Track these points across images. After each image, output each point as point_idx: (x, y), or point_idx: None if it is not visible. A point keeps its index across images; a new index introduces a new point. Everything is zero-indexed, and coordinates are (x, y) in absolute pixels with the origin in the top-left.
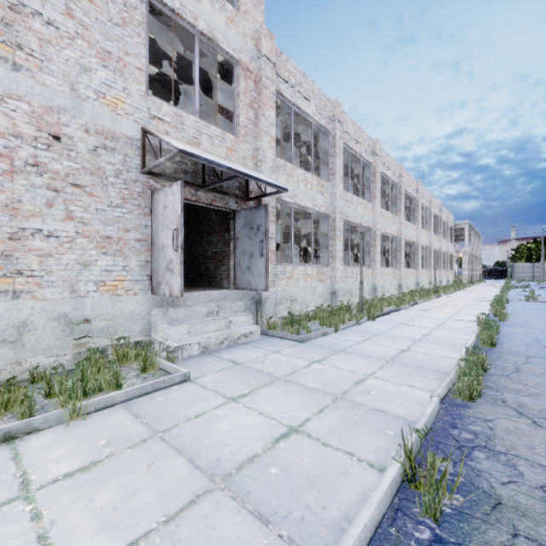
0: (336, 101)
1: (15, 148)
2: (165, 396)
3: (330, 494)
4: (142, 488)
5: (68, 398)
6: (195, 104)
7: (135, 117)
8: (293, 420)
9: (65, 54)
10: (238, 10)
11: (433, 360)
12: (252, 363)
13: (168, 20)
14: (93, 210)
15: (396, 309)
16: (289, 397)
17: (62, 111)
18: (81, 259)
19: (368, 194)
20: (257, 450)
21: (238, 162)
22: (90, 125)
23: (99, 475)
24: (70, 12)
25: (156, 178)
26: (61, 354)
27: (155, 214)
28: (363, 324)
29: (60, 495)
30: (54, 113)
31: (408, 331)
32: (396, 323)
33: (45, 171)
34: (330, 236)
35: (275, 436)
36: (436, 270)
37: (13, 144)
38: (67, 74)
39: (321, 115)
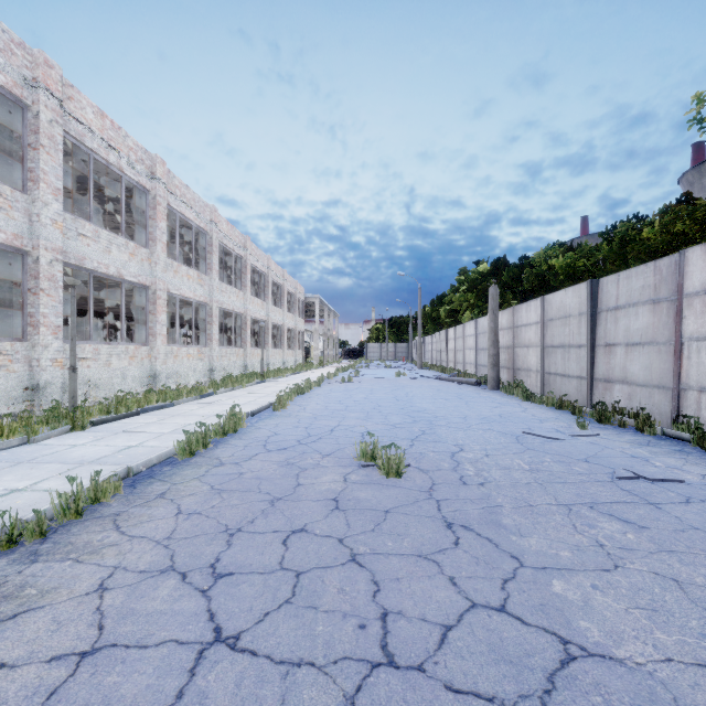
0: (41, 56)
1: None
2: None
3: None
4: None
5: None
6: None
7: None
8: None
9: None
10: None
11: (32, 506)
12: None
13: None
14: None
15: (160, 405)
16: None
17: None
18: None
19: (145, 234)
20: None
21: None
22: None
23: None
24: None
25: None
26: None
27: None
28: (45, 441)
29: None
30: None
31: (108, 445)
32: (116, 431)
33: None
34: (29, 288)
35: None
36: (278, 350)
37: None
38: None
39: None
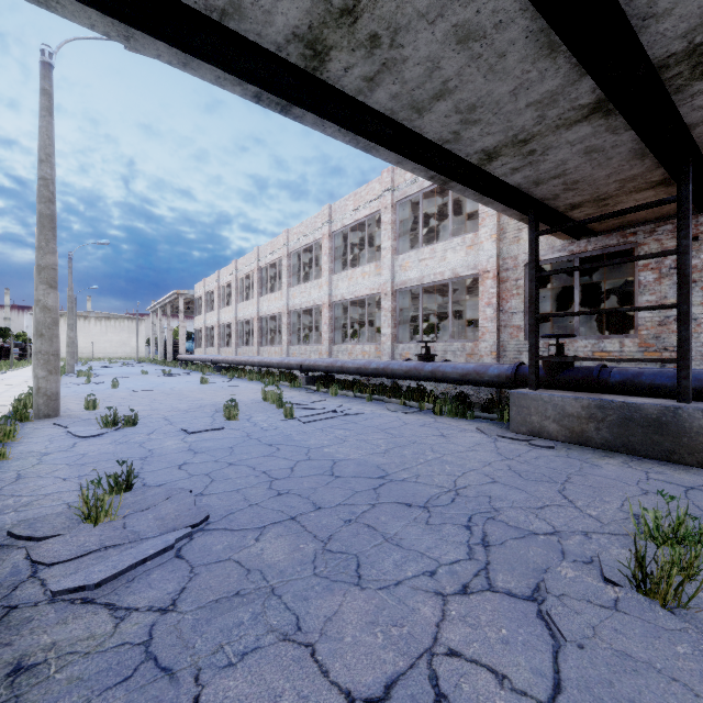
0: None
1: None
2: None
3: None
4: None
5: None
6: None
7: None
8: None
9: None
10: None
11: None
12: None
13: None
14: None
15: None
16: None
17: None
18: None
19: None
20: None
21: None
22: None
23: None
24: None
25: None
26: None
27: None
28: None
29: None
30: None
31: None
32: None
33: None
34: None
35: None
36: None
37: None
38: None
39: None
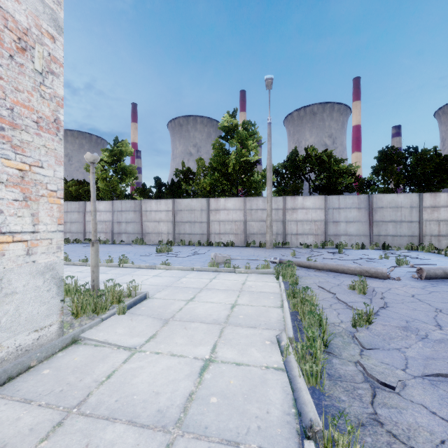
0: None
1: None
2: None
3: None
4: None
5: None
6: None
7: None
8: None
9: None
10: None
11: None
12: None
13: None
14: None
15: None
16: None
17: None
18: None
19: None
20: None
21: None
22: None
23: None
24: None
25: None
26: None
27: None
28: None
29: None
30: None
31: None
32: None
33: None
34: None
35: None
36: None
37: None
38: None
39: None
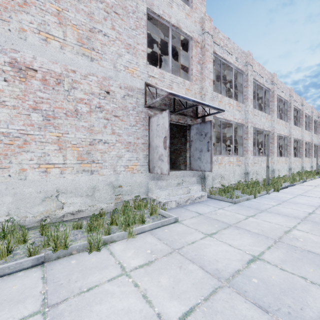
0: (248, 52)
1: (91, 99)
2: (168, 229)
3: (301, 301)
4: (182, 279)
5: (126, 226)
6: (169, 66)
7: (141, 77)
8: (253, 251)
9: (111, 49)
10: (191, 8)
11: None
12: (209, 214)
13: (154, 22)
14: (123, 128)
15: (291, 184)
16: (243, 237)
17: (110, 78)
18: (118, 154)
19: (268, 109)
20: (238, 267)
21: (192, 96)
22: (121, 84)
23: (156, 268)
24: (113, 27)
25: (151, 109)
26: (110, 203)
27: (151, 129)
28: (271, 194)
29: (142, 276)
30: (107, 80)
31: (307, 200)
32: (295, 194)
33: (103, 110)
34: (244, 137)
35: (246, 260)
36: (315, 158)
37: (90, 98)
38: (112, 59)
39: (238, 62)
